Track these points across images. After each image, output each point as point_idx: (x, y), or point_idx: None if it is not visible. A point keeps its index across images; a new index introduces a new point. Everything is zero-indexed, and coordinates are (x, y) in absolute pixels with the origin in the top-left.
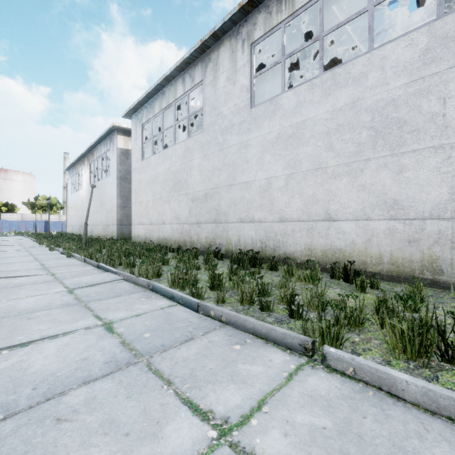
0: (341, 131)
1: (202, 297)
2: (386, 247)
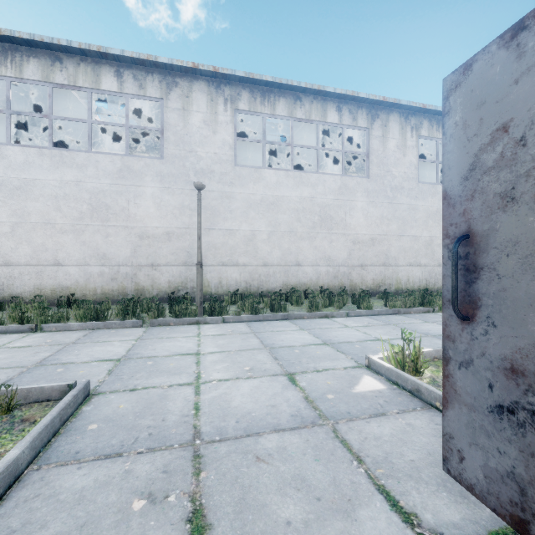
0: (68, 199)
1: None
2: (99, 283)
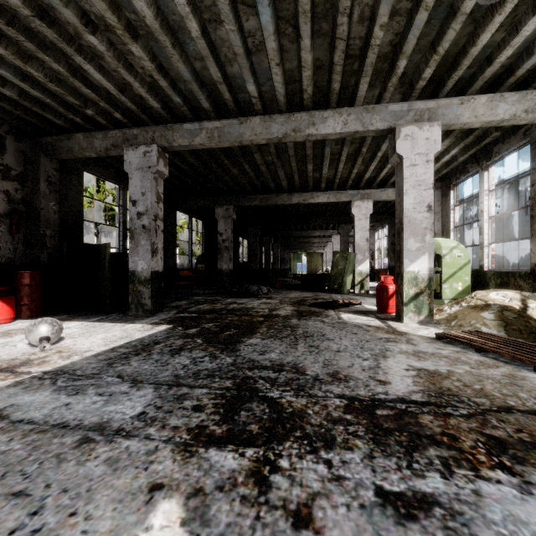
0: None
1: None
2: None
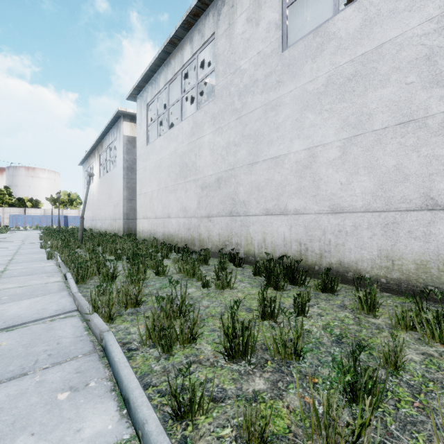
0: None
1: (203, 407)
2: None
